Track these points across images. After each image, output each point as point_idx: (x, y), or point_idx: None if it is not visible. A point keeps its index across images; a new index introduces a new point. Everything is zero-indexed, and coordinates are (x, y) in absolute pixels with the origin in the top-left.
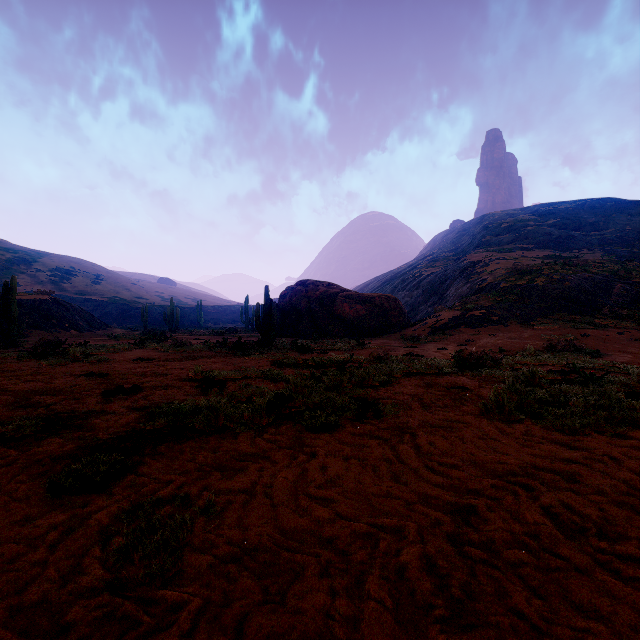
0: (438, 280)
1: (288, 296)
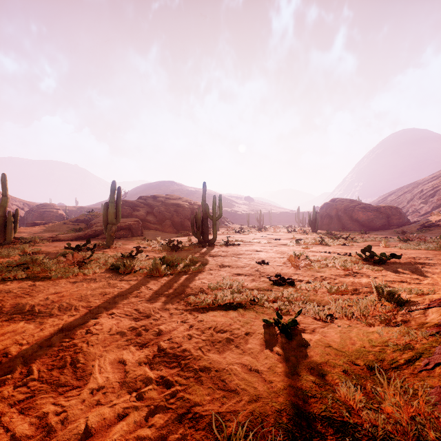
0: None
1: (324, 208)
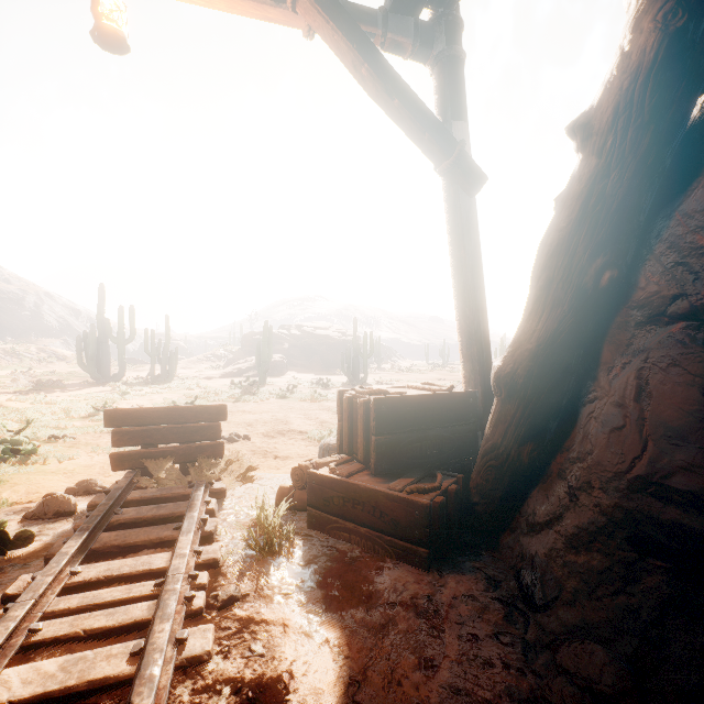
0: None
1: None
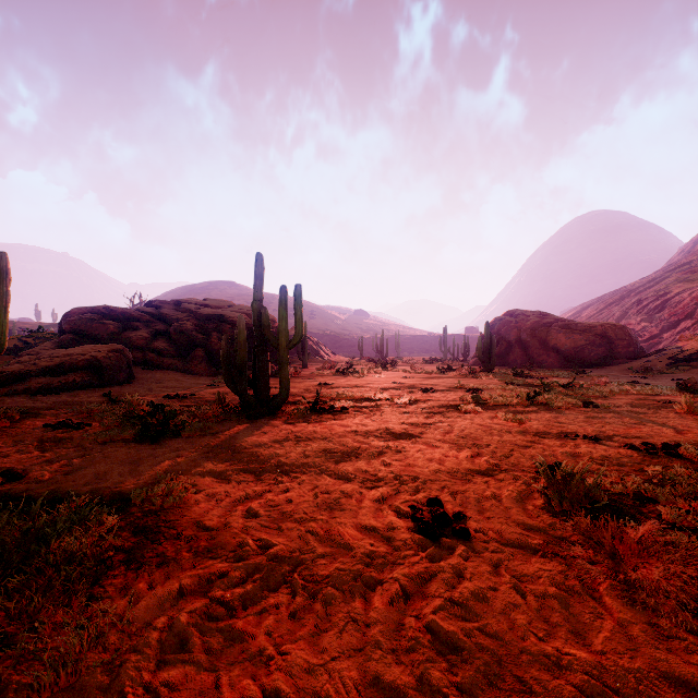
0: (693, 299)
1: (496, 327)
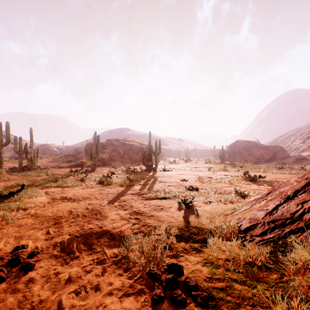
0: None
1: (231, 147)
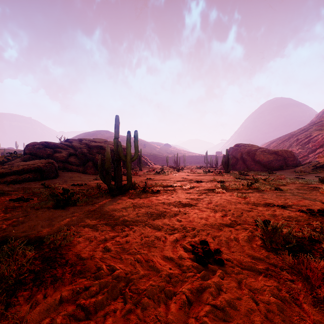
0: (323, 138)
1: (230, 151)
